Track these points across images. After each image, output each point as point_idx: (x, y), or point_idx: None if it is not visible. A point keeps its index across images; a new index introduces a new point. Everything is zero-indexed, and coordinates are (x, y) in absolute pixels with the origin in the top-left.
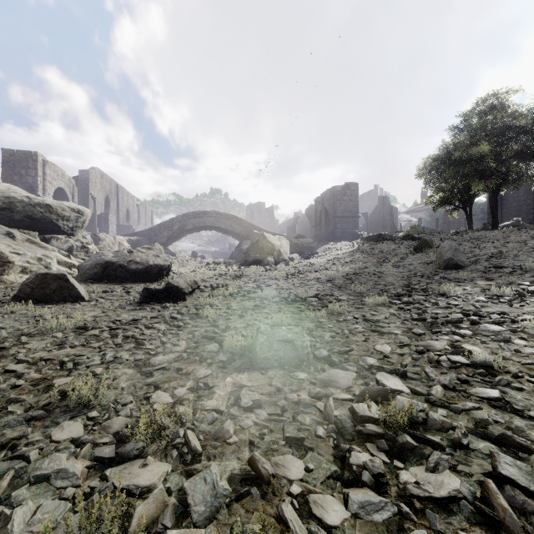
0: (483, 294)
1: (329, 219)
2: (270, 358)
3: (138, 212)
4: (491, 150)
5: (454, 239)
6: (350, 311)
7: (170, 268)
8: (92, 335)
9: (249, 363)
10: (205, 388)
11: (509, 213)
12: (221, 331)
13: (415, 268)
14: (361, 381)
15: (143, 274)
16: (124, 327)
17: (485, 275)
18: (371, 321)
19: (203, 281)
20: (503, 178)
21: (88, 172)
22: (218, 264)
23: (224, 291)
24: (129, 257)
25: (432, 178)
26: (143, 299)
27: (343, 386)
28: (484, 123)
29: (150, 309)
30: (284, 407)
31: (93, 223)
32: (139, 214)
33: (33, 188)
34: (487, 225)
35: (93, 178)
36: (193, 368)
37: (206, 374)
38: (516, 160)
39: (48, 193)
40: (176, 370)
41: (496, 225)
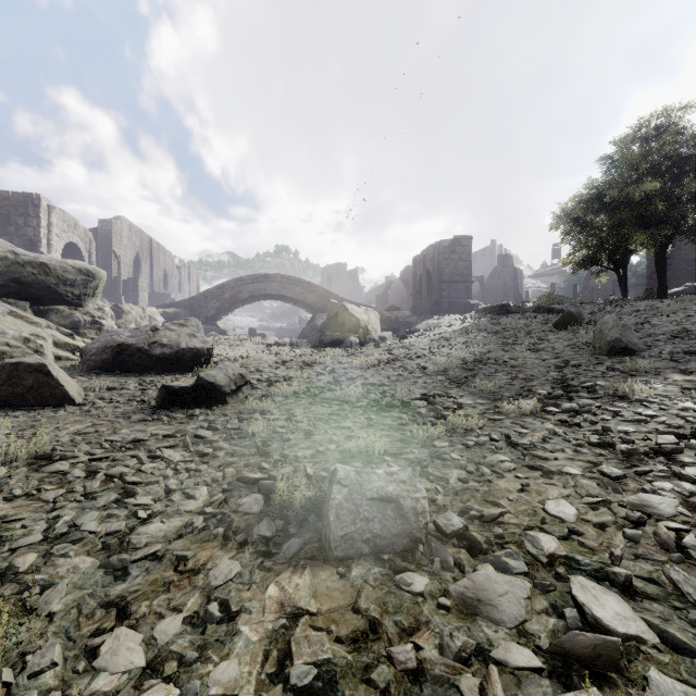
0: (687, 396)
1: (432, 285)
2: (355, 536)
3: (178, 276)
4: (660, 188)
5: (609, 311)
6: (482, 426)
7: (211, 352)
8: (55, 471)
9: (314, 544)
10: (222, 617)
11: (675, 276)
12: (272, 465)
13: (562, 353)
14: (543, 602)
15: (171, 361)
16: (115, 455)
17: (676, 365)
18: (522, 447)
19: (257, 372)
20: (675, 228)
21: (111, 222)
22: (282, 345)
23: (286, 389)
24: (153, 337)
25: (572, 230)
26: (160, 402)
27: (509, 620)
28: (648, 151)
29: (168, 420)
30: (389, 690)
31: (117, 290)
32: (181, 279)
33: (35, 244)
34: (651, 292)
35: (117, 230)
36: (209, 555)
37: (229, 575)
38: (693, 202)
39: (55, 249)
40: (175, 560)
41: (664, 292)
